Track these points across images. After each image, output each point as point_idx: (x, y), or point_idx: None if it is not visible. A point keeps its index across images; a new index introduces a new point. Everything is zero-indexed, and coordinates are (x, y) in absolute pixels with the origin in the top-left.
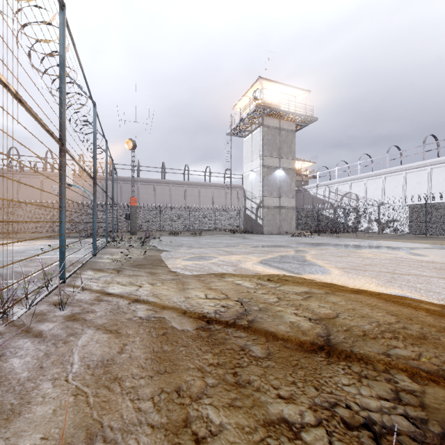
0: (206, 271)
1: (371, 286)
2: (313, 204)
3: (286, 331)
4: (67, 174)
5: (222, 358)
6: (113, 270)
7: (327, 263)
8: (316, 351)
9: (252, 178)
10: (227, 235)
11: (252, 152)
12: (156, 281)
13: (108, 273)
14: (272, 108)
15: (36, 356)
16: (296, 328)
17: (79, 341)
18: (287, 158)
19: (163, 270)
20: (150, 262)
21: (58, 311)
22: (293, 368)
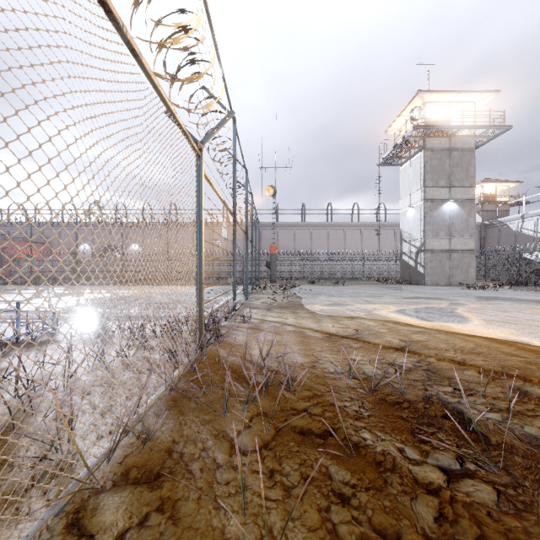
0: (340, 314)
1: (499, 334)
2: (515, 244)
3: (379, 342)
4: (224, 230)
5: (333, 345)
6: (264, 309)
7: (477, 315)
8: (391, 349)
9: (410, 215)
10: (376, 285)
11: (410, 183)
12: (297, 316)
13: (261, 310)
14: (436, 127)
15: (244, 335)
16: (387, 341)
17: (260, 334)
18: (461, 186)
19: (302, 311)
20: (292, 305)
21: (242, 325)
22: (370, 350)
